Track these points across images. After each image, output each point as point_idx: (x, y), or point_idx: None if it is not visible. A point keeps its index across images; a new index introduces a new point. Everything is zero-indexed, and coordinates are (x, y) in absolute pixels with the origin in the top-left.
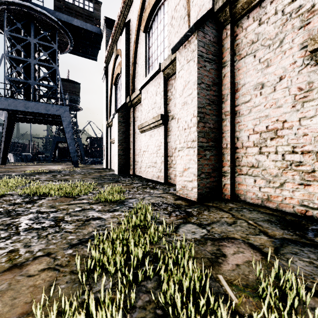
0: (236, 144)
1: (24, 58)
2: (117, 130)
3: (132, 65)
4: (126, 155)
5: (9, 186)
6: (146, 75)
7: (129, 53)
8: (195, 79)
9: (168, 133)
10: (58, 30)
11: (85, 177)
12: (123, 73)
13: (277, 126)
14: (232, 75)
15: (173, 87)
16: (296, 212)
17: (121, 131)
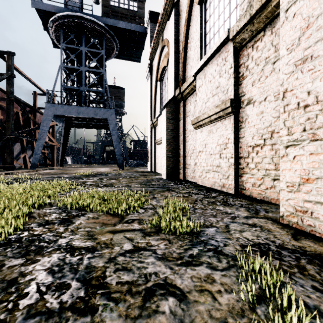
0: None
1: (77, 67)
2: (165, 128)
3: (183, 50)
4: (175, 157)
5: (53, 192)
6: (201, 57)
7: (178, 38)
8: None
9: (240, 126)
10: (105, 35)
11: (131, 182)
12: (172, 62)
13: None
14: None
15: (250, 57)
16: None
17: (169, 129)
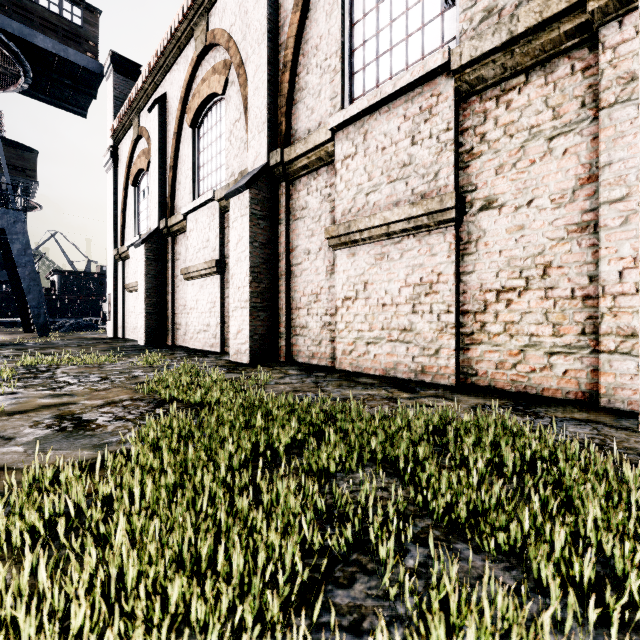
0: (292, 305)
1: None
2: (143, 272)
3: (171, 169)
4: (160, 313)
5: None
6: (194, 193)
7: (165, 148)
8: (248, 237)
9: (226, 286)
10: None
11: (87, 350)
12: (155, 179)
13: (318, 291)
14: (288, 235)
15: None
16: (327, 365)
17: (151, 275)
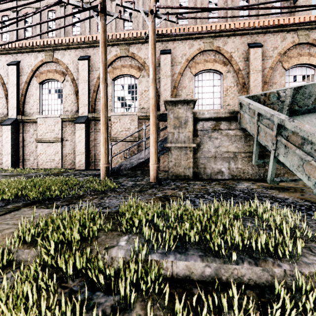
0: (24, 154)
1: None
2: None
3: None
4: None
5: None
6: None
7: None
8: (10, 137)
9: None
10: None
11: None
12: None
13: (33, 151)
14: (23, 136)
15: None
16: (36, 168)
17: None
